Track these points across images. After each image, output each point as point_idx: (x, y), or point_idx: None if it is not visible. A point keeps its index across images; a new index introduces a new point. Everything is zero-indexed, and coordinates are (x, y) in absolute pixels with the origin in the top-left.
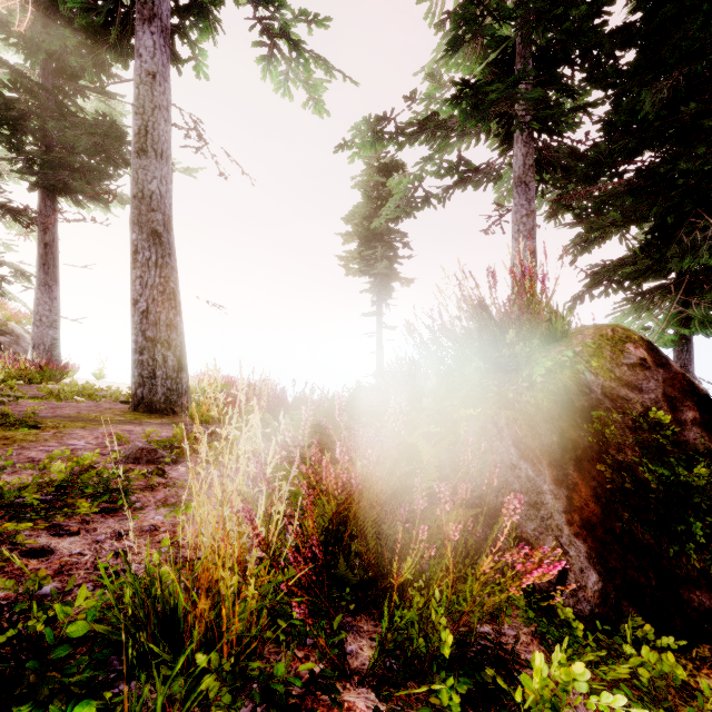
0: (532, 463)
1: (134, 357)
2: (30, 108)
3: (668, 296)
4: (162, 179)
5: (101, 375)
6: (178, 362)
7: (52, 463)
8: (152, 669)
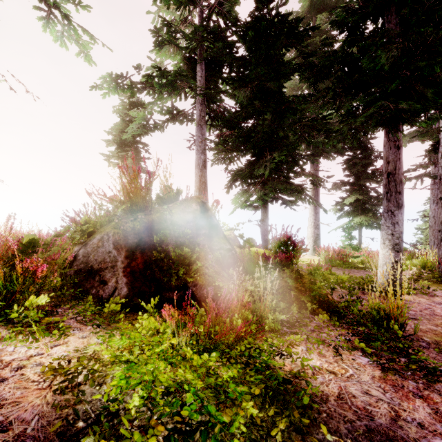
0: (118, 250)
1: None
2: None
3: (254, 186)
4: None
5: None
6: None
7: None
8: None
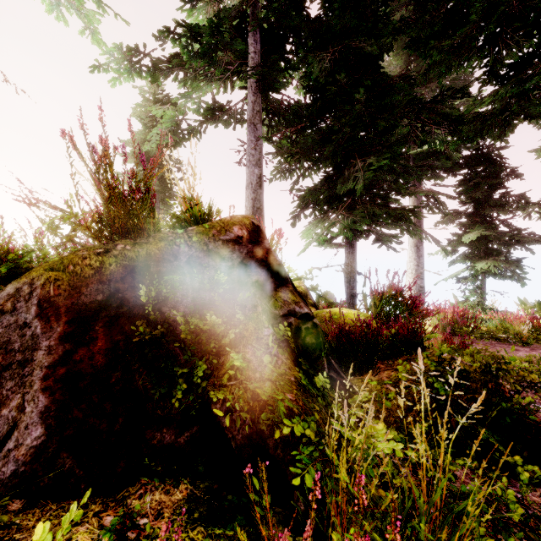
0: (46, 320)
1: None
2: None
3: (335, 212)
4: None
5: None
6: None
7: None
8: None
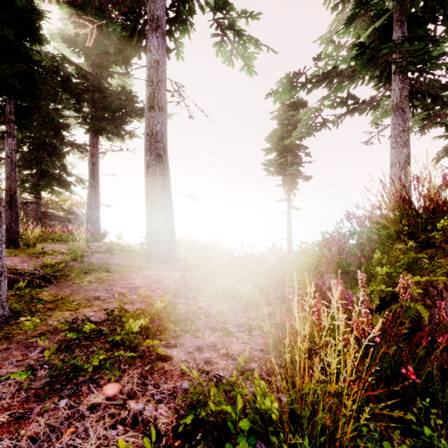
0: None
1: (147, 229)
2: (86, 87)
3: None
4: (162, 123)
5: (120, 237)
6: (171, 231)
7: (132, 296)
8: None
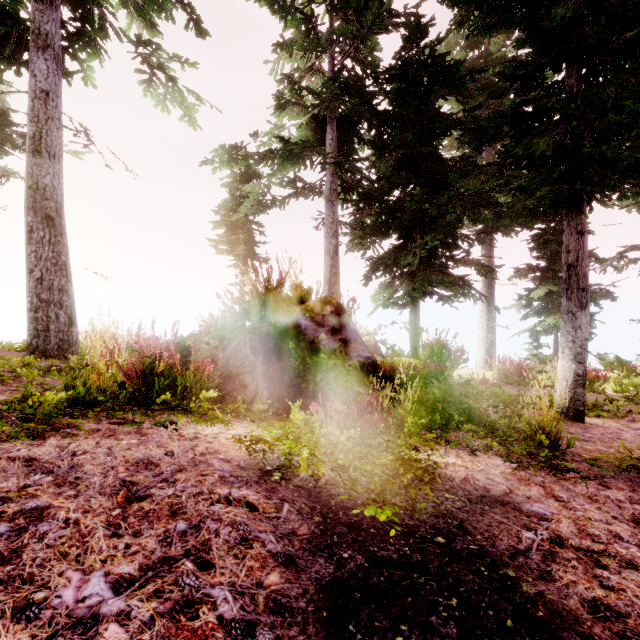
0: (256, 355)
1: (29, 315)
2: None
3: (400, 279)
4: (55, 175)
5: None
6: (69, 319)
7: None
8: (80, 386)
